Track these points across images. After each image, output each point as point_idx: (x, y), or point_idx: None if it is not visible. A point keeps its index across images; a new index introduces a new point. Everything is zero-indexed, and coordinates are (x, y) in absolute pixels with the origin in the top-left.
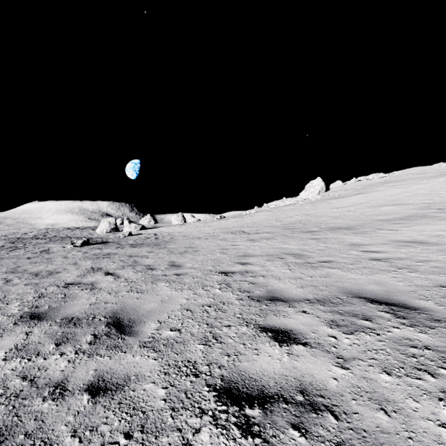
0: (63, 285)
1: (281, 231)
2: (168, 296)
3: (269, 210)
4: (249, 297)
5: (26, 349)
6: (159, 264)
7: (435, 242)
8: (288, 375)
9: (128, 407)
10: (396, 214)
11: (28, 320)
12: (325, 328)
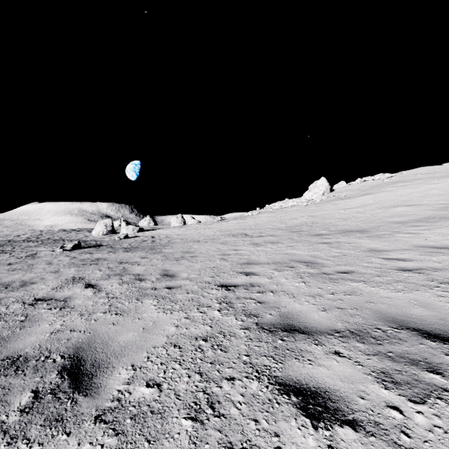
0: (30, 301)
1: (286, 233)
2: (154, 321)
3: (272, 211)
4: (258, 324)
5: None
6: (150, 273)
7: None
8: None
9: None
10: (412, 216)
11: None
12: (378, 388)
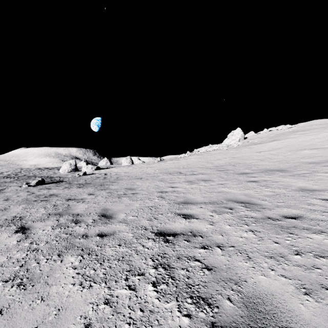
0: None
1: (215, 172)
2: (59, 307)
3: (199, 154)
4: None
5: None
6: (89, 213)
7: None
8: None
9: None
10: (321, 157)
11: None
12: None
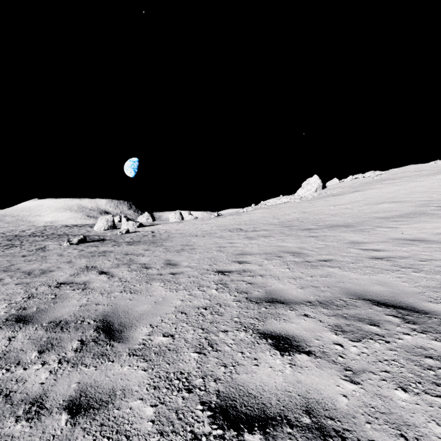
0: (54, 284)
1: (278, 228)
2: (163, 297)
3: (266, 207)
4: (247, 298)
5: (6, 357)
6: (154, 262)
7: (437, 240)
8: (291, 391)
9: (111, 430)
10: (395, 212)
11: (14, 324)
12: (330, 334)
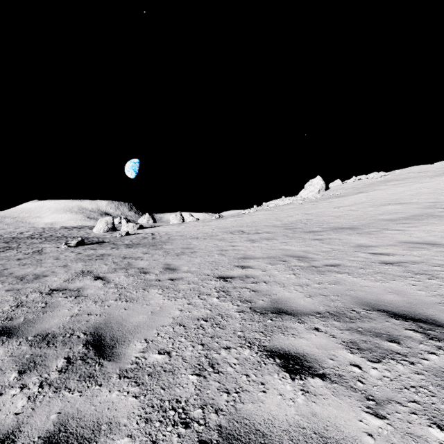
0: (46, 291)
1: (281, 230)
2: (160, 306)
3: (268, 209)
4: (251, 308)
5: None
6: (153, 267)
7: None
8: (306, 428)
9: None
10: (401, 214)
11: None
12: (345, 353)
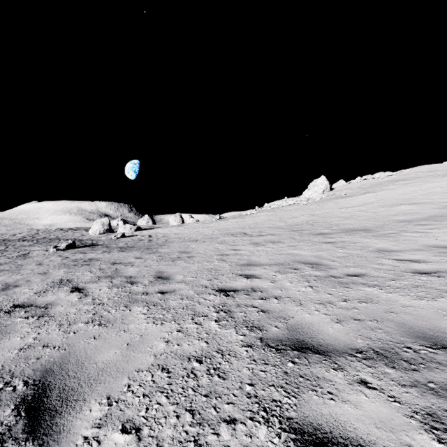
0: (7, 308)
1: (287, 232)
2: (141, 334)
3: (271, 210)
4: (263, 340)
5: None
6: (143, 275)
7: None
8: None
9: None
10: (417, 214)
11: None
12: (428, 441)
